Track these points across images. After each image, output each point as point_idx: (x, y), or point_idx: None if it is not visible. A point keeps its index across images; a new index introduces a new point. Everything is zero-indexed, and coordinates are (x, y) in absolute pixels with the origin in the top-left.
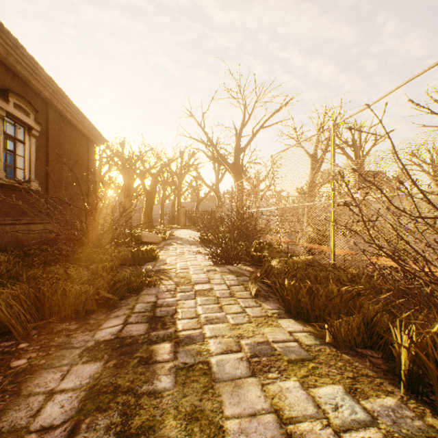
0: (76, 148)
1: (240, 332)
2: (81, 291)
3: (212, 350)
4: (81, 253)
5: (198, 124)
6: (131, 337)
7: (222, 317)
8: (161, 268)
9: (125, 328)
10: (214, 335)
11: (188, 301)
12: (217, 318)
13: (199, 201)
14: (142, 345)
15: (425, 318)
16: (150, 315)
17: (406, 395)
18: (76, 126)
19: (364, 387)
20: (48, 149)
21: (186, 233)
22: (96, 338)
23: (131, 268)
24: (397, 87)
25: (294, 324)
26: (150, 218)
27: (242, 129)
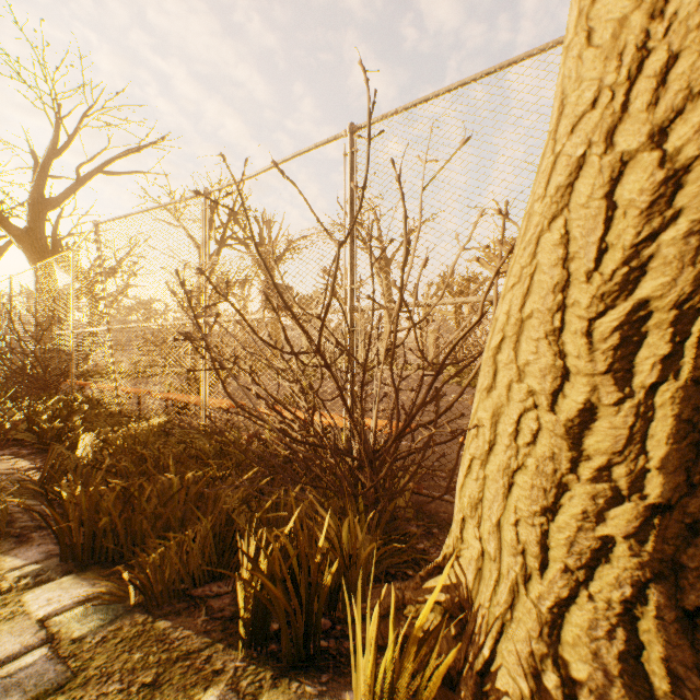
0: None
1: None
2: None
3: None
4: None
5: None
6: None
7: None
8: None
9: None
10: None
11: None
12: None
13: None
14: None
15: (300, 496)
16: None
17: (245, 662)
18: None
19: (169, 694)
20: None
21: None
22: None
23: None
24: (284, 159)
25: (70, 589)
26: None
27: (52, 159)
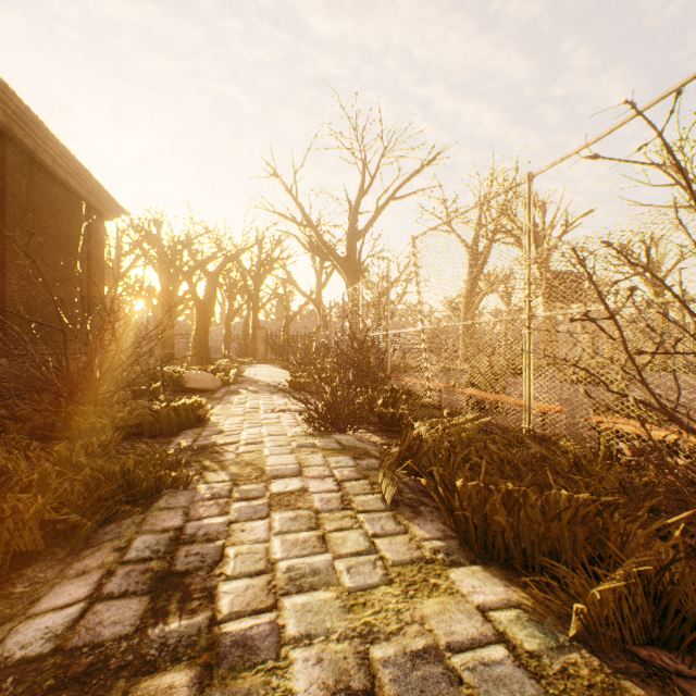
0: (66, 221)
1: (368, 620)
2: (3, 513)
3: (298, 692)
4: (55, 414)
5: (287, 189)
6: (95, 647)
7: (324, 567)
8: (210, 443)
9: (89, 614)
10: (305, 631)
11: (253, 524)
12: (315, 572)
13: (289, 319)
14: (113, 679)
15: None
16: (160, 568)
17: None
18: (64, 182)
19: None
20: (6, 219)
21: (266, 372)
22: (6, 650)
23: (144, 446)
24: (662, 95)
25: (486, 583)
26: (204, 347)
27: (360, 200)
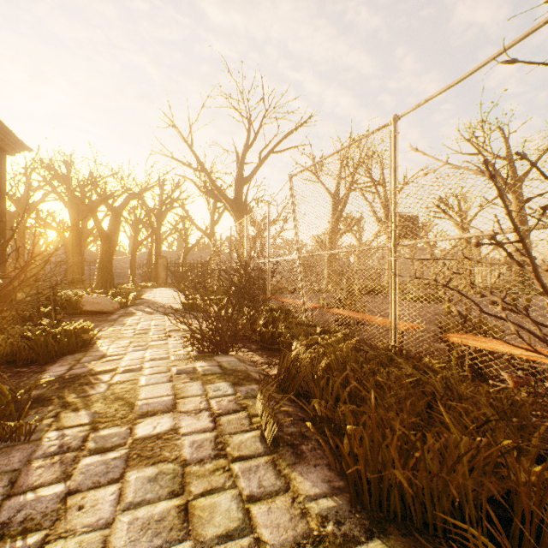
0: None
1: None
2: None
3: None
4: None
5: (184, 138)
6: None
7: None
8: (85, 371)
9: None
10: None
11: (98, 494)
12: None
13: (188, 250)
14: None
15: None
16: None
17: None
18: None
19: None
20: None
21: (165, 295)
22: None
23: None
24: (526, 33)
25: None
26: (108, 273)
27: (246, 152)
